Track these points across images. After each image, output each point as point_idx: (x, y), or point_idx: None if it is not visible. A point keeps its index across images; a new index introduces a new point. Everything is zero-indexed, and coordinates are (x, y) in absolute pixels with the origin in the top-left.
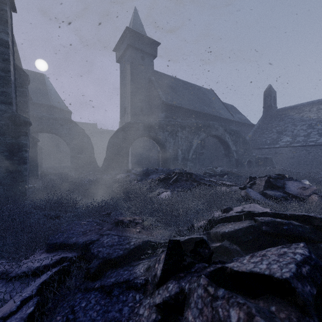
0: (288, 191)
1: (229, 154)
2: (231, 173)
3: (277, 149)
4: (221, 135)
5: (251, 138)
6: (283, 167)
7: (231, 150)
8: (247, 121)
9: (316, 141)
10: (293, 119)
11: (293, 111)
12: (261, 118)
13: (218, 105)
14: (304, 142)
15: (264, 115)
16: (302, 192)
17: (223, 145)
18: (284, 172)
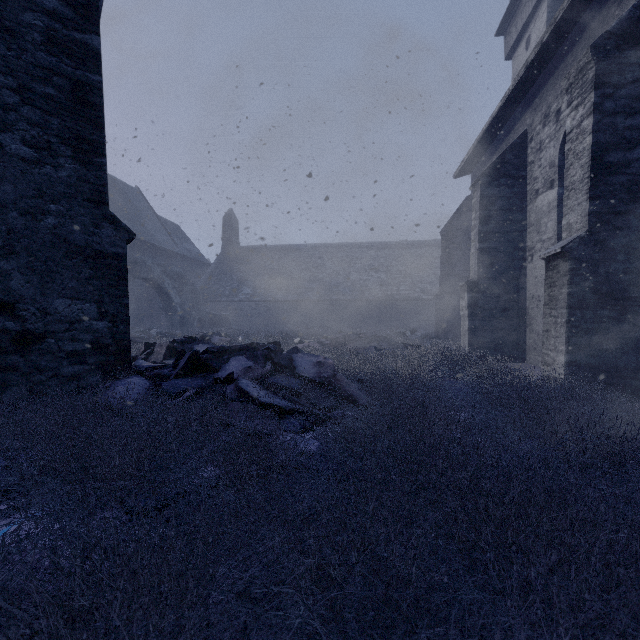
0: (213, 341)
1: (171, 308)
2: (172, 336)
3: (237, 303)
4: (158, 278)
5: (205, 284)
6: (242, 327)
7: (173, 302)
8: (200, 256)
9: (274, 296)
10: (256, 265)
11: (256, 254)
12: (219, 257)
13: (152, 223)
14: (264, 296)
15: (224, 253)
16: (221, 341)
17: (160, 295)
18: (236, 332)
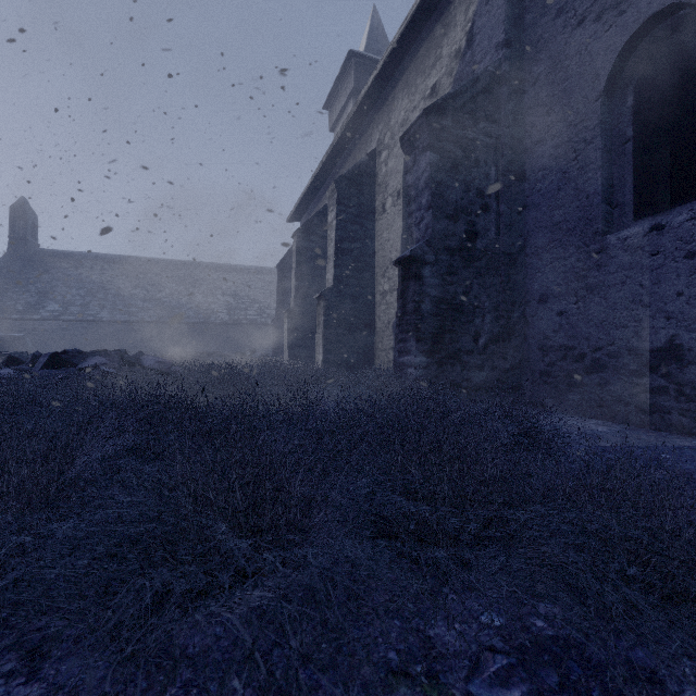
0: None
1: None
2: None
3: (39, 322)
4: None
5: None
6: None
7: None
8: None
9: (96, 315)
10: (66, 275)
11: (67, 262)
12: (5, 259)
13: None
14: (81, 315)
15: (12, 254)
16: None
17: None
18: None
